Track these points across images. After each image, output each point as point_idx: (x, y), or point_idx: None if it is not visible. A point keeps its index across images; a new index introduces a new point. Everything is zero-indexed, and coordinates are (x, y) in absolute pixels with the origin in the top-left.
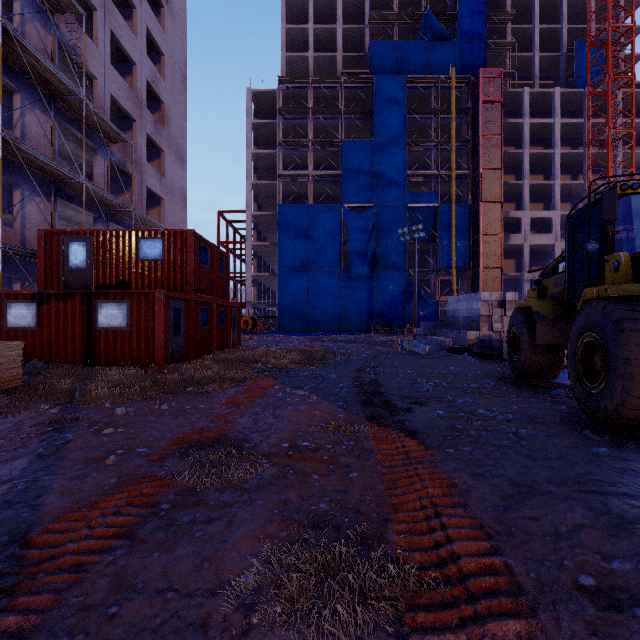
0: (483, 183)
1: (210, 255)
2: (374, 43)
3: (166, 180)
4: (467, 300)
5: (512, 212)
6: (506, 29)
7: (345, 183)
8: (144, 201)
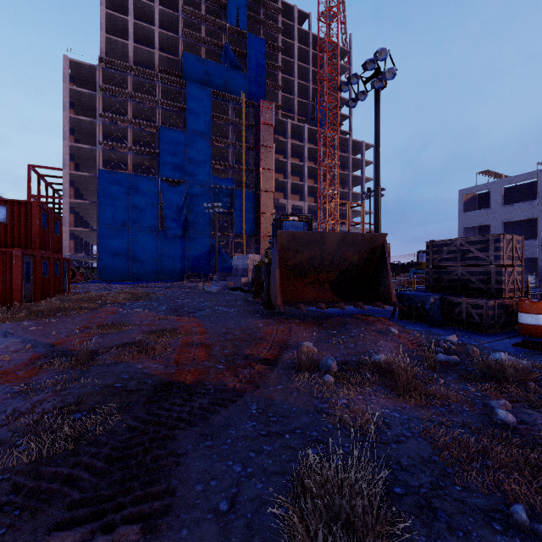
0: (263, 178)
1: (48, 219)
2: (186, 54)
3: None
4: (243, 259)
5: (281, 199)
6: (278, 75)
7: (162, 161)
8: None
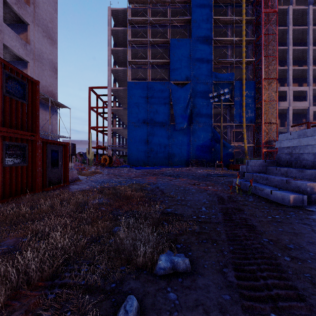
0: (264, 66)
1: None
2: None
3: (32, 48)
4: None
5: (281, 87)
6: None
7: (172, 67)
8: (1, 56)
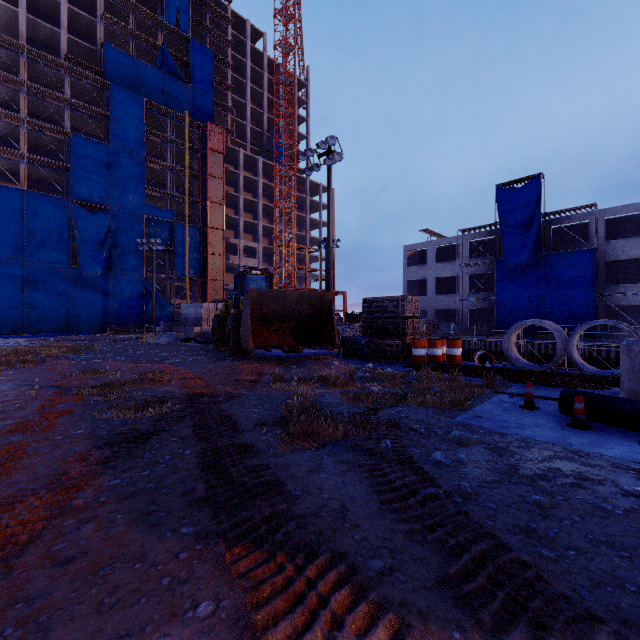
0: (210, 213)
1: None
2: (109, 46)
3: None
4: (195, 307)
5: (232, 239)
6: (228, 95)
7: (75, 178)
8: None
